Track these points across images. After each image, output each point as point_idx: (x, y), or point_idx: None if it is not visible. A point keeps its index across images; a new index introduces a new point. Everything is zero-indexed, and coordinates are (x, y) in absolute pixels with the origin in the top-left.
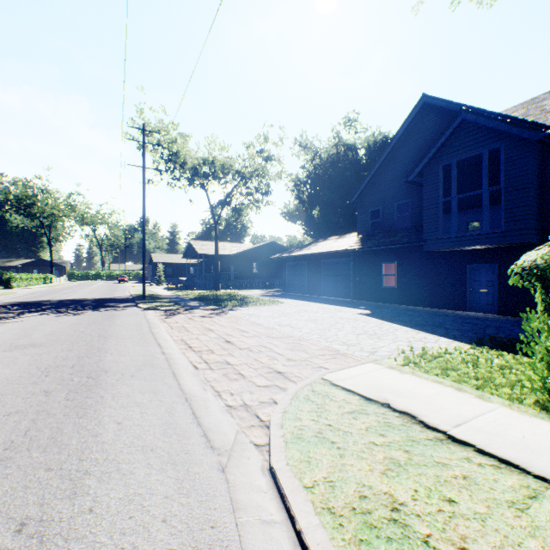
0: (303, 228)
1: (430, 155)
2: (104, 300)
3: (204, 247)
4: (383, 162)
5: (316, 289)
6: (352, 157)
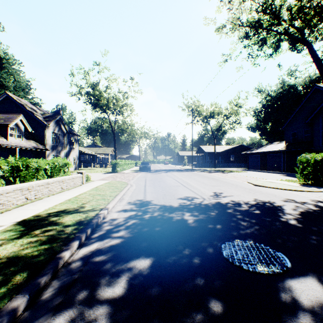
0: (260, 135)
1: (315, 113)
2: (178, 170)
3: (206, 149)
4: (297, 112)
5: (265, 167)
6: (293, 92)
